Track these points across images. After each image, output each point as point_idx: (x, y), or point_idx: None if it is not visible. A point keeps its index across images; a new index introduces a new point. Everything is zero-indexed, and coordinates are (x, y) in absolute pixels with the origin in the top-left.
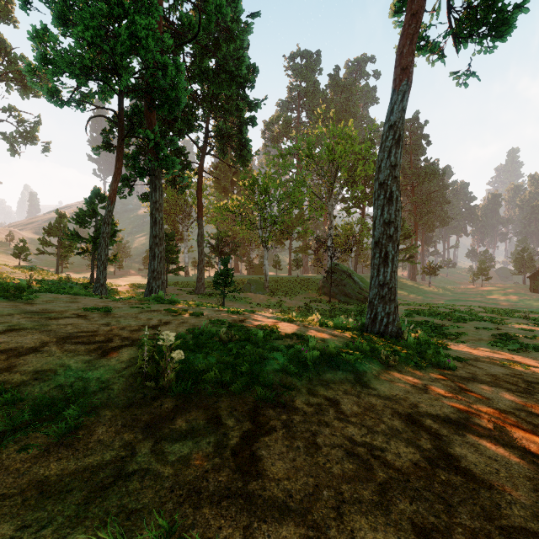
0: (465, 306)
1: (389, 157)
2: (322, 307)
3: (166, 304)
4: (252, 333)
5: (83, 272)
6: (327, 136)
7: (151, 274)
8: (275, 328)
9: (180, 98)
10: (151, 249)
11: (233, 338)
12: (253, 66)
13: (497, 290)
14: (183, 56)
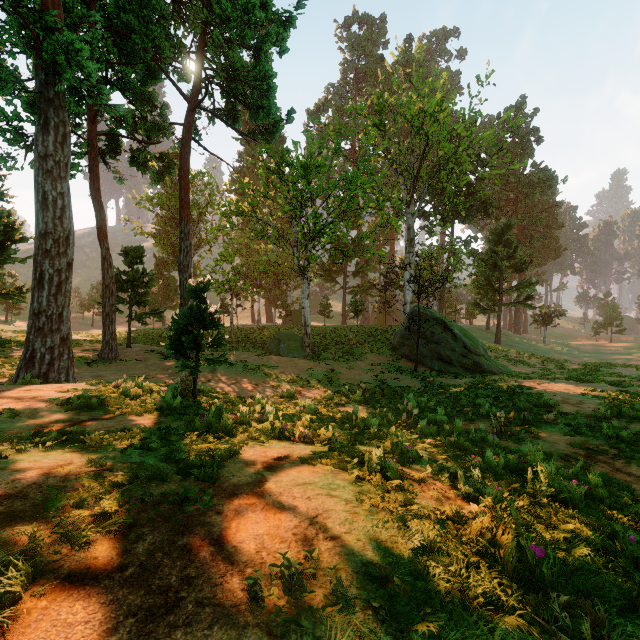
0: None
1: None
2: (406, 383)
3: None
4: None
5: None
6: None
7: (31, 320)
8: None
9: None
10: (34, 264)
11: None
12: None
13: None
14: None
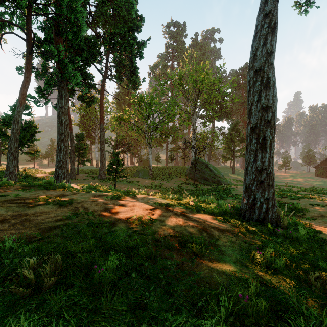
0: (285, 186)
1: (265, 44)
2: (189, 188)
3: (51, 189)
4: (108, 245)
5: (26, 164)
6: (191, 72)
7: (57, 163)
8: (150, 222)
9: (80, 24)
10: (57, 144)
11: (45, 282)
12: (141, 16)
13: (296, 175)
14: (88, 4)
